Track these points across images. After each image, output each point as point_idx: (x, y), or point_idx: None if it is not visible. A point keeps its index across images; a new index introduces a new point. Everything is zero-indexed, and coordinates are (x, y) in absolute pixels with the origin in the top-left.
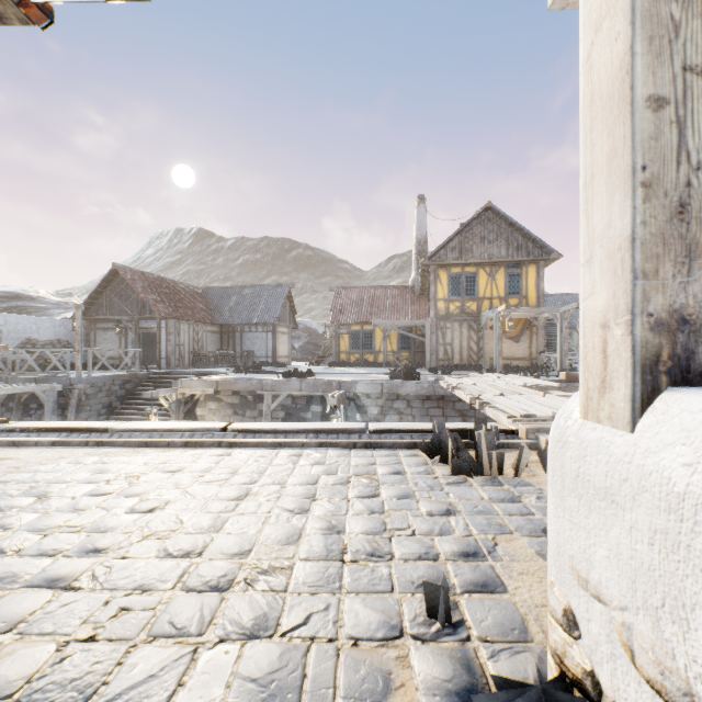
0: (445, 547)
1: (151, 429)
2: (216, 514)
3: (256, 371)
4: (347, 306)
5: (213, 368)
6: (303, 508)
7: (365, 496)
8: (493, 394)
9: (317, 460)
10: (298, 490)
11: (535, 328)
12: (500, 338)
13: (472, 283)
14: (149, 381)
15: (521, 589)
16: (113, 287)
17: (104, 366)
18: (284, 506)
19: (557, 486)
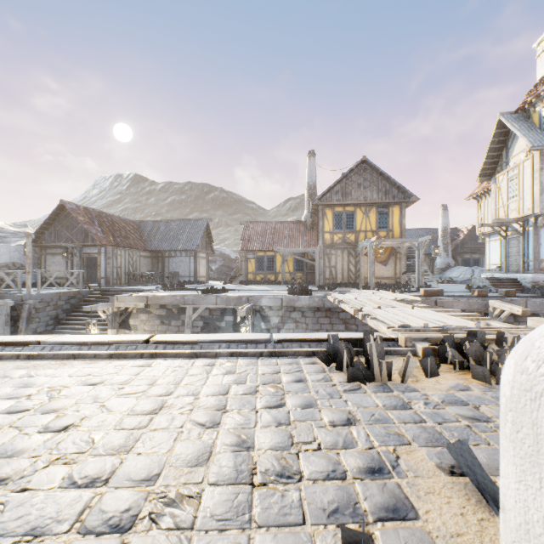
0: (351, 463)
1: (81, 342)
2: (129, 431)
3: (180, 288)
4: (253, 237)
5: (145, 285)
6: (214, 421)
7: (272, 406)
8: (372, 307)
9: (228, 369)
10: (210, 402)
11: (399, 254)
12: (373, 262)
13: (351, 219)
14: (91, 296)
15: (432, 513)
16: (61, 220)
17: (53, 285)
18: (196, 419)
19: (526, 447)
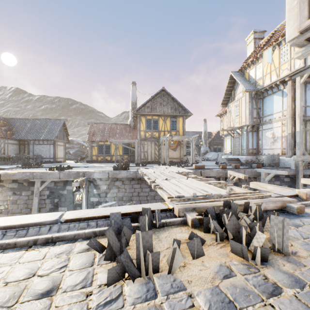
0: None
1: None
2: None
3: (36, 166)
4: (96, 132)
5: (10, 165)
6: None
7: None
8: (162, 179)
9: None
10: None
11: (182, 145)
12: (168, 149)
13: (156, 124)
14: None
15: None
16: None
17: None
18: None
19: None
